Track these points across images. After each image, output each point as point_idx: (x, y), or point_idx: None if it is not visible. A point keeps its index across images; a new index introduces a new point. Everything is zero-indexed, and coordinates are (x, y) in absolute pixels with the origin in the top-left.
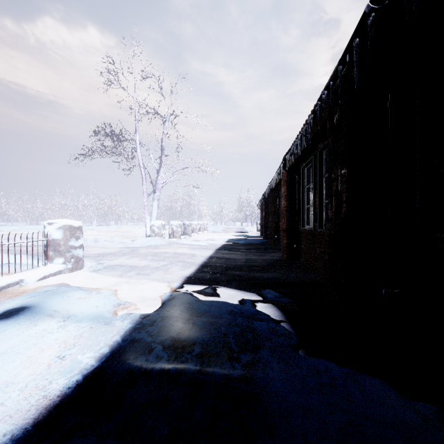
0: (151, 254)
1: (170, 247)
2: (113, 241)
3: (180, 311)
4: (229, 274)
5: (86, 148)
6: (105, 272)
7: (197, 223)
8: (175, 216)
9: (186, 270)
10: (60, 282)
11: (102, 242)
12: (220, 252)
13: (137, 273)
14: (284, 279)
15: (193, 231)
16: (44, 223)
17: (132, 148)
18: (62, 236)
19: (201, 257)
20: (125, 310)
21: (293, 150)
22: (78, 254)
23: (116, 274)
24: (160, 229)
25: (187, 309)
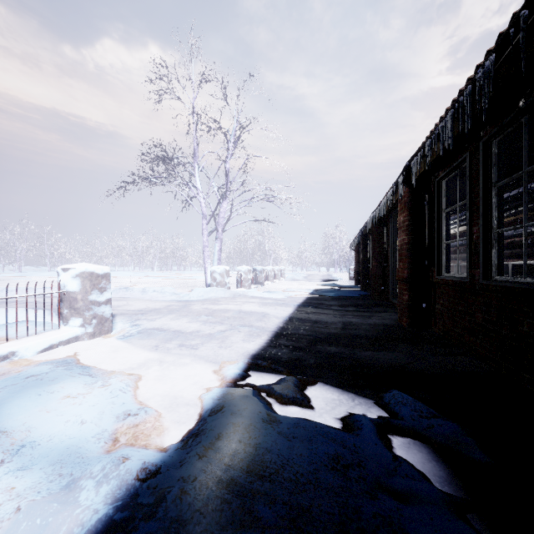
0: (206, 312)
1: (234, 301)
2: (164, 291)
3: (228, 456)
4: (321, 352)
5: (132, 174)
6: (136, 340)
7: (272, 269)
8: (246, 259)
9: (253, 342)
10: (68, 356)
11: (151, 293)
12: (303, 310)
13: (180, 344)
14: (420, 369)
15: (267, 278)
16: (58, 269)
17: (190, 175)
18: (79, 287)
19: (276, 318)
20: (133, 431)
21: (429, 147)
22: (103, 312)
23: (151, 344)
24: (223, 277)
25: (243, 449)
